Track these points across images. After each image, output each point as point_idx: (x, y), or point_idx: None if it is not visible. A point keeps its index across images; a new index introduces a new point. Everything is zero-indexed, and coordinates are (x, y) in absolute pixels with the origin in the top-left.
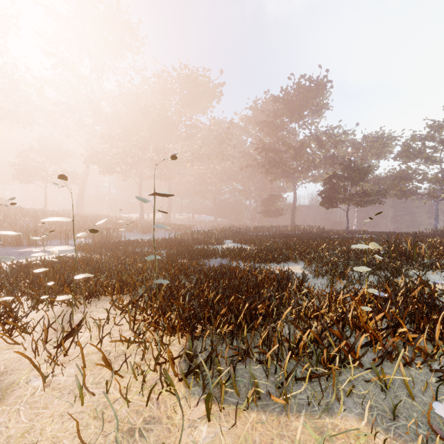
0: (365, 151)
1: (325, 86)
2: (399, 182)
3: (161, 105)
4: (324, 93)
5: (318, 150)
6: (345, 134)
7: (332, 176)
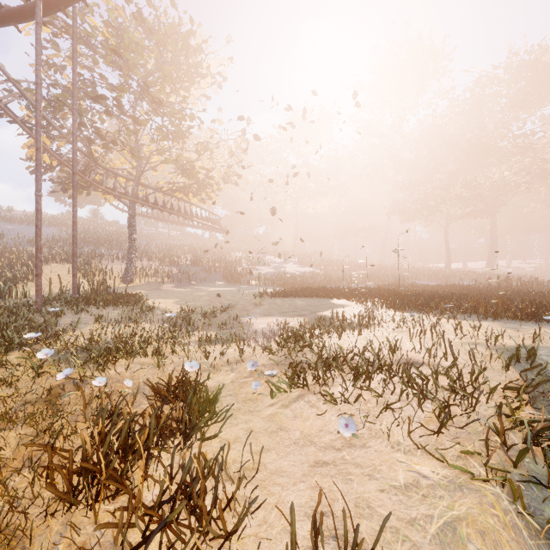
0: None
1: None
2: None
3: (476, 123)
4: None
5: None
6: None
7: None
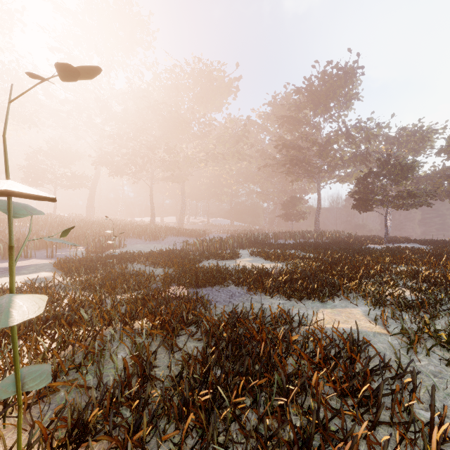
0: (401, 147)
1: (354, 73)
2: (446, 180)
3: (173, 103)
4: (354, 81)
5: (347, 146)
6: (378, 127)
7: (368, 174)
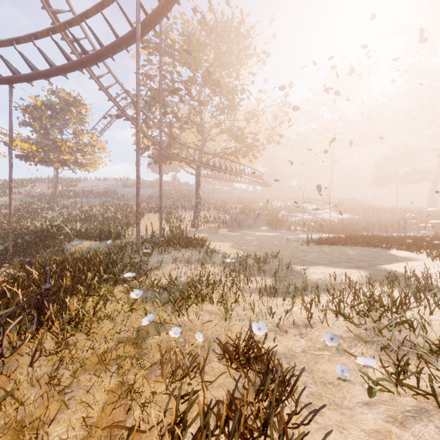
0: None
1: None
2: None
3: None
4: None
5: None
6: None
7: None
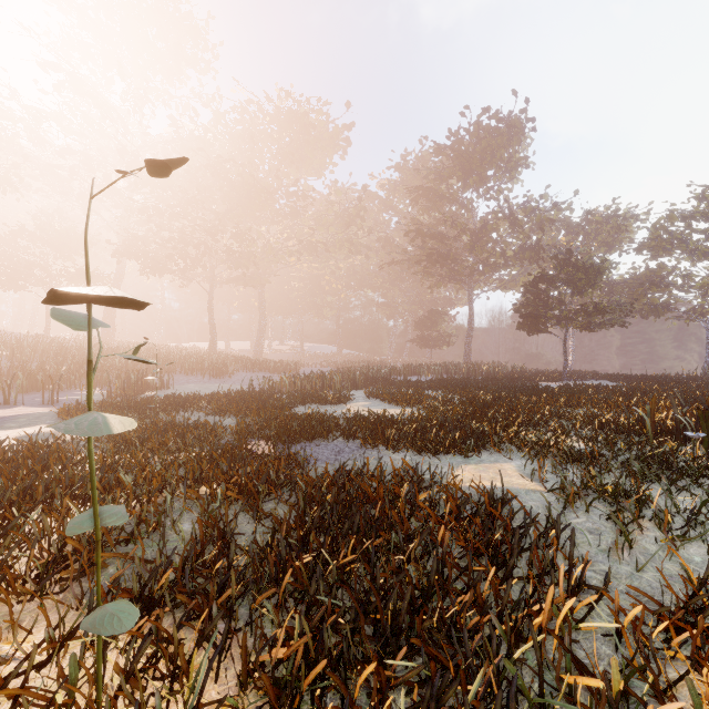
0: (588, 239)
1: (522, 128)
2: (649, 289)
3: (246, 160)
4: (521, 139)
5: (511, 237)
6: (556, 209)
7: (540, 279)
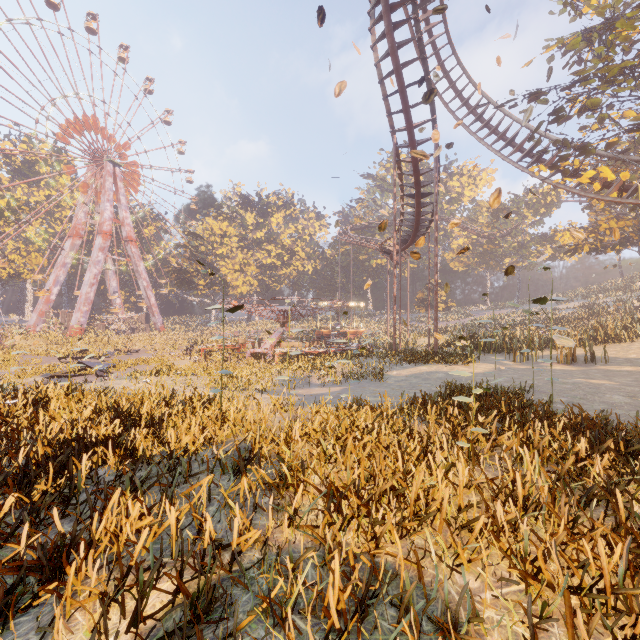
0: None
1: None
2: None
3: None
4: None
5: None
6: None
7: None
